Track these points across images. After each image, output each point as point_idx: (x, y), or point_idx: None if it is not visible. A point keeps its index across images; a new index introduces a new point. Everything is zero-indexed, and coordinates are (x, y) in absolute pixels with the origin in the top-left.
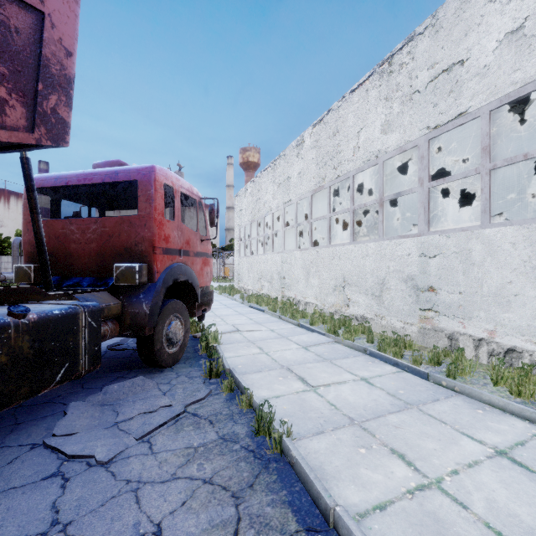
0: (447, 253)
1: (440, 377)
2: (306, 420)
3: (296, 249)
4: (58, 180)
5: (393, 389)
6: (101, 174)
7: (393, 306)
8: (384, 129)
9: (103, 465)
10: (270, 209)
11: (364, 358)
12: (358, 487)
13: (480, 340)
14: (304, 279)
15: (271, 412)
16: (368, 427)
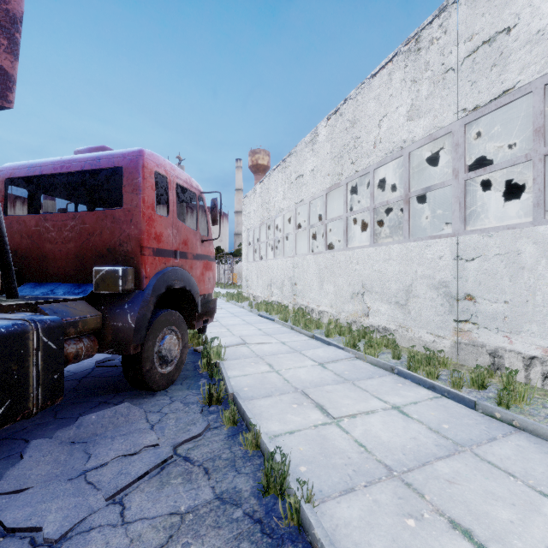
0: (489, 255)
1: (493, 407)
2: (330, 468)
3: (308, 252)
4: (31, 169)
5: (434, 423)
6: (81, 161)
7: (421, 316)
8: (411, 115)
9: (52, 544)
10: (281, 211)
11: (392, 379)
12: None
13: (532, 358)
14: (318, 285)
15: (285, 464)
16: (412, 482)
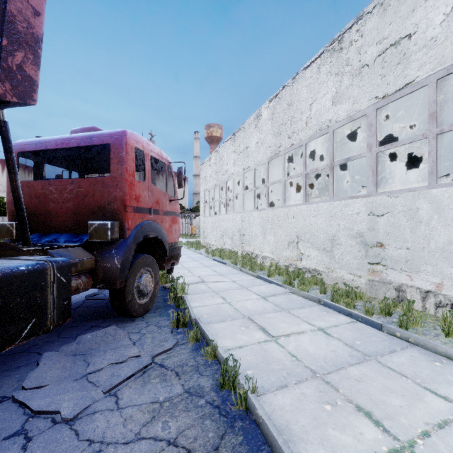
0: (395, 212)
1: (394, 328)
2: (270, 372)
3: (254, 209)
4: (38, 145)
5: (349, 340)
6: (77, 139)
7: (343, 260)
8: (335, 101)
9: (68, 422)
10: (232, 175)
11: (319, 308)
12: (327, 452)
13: (427, 292)
14: (261, 235)
15: (236, 366)
16: (330, 380)
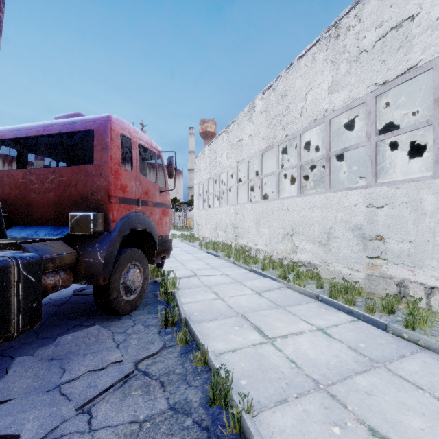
0: (396, 203)
1: (401, 329)
2: (266, 382)
3: (247, 202)
4: (19, 131)
5: (353, 342)
6: (59, 125)
7: (339, 253)
8: (331, 89)
9: None
10: (225, 168)
11: (317, 305)
12: None
13: (432, 288)
14: (255, 228)
15: (228, 379)
16: (336, 394)
